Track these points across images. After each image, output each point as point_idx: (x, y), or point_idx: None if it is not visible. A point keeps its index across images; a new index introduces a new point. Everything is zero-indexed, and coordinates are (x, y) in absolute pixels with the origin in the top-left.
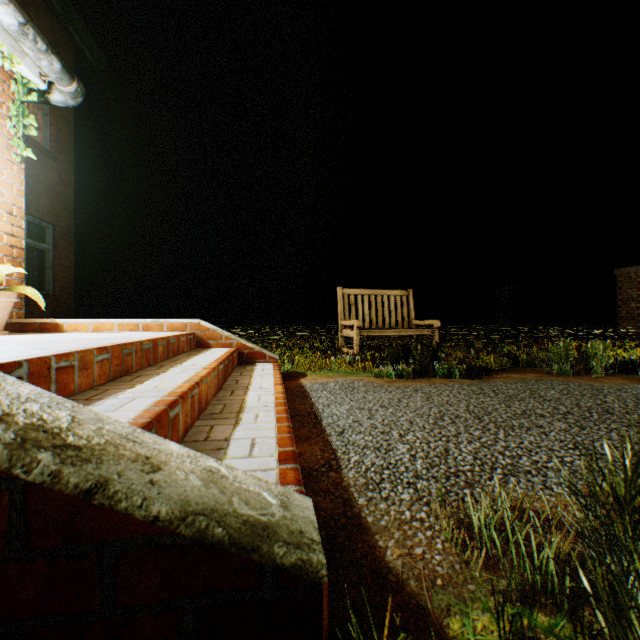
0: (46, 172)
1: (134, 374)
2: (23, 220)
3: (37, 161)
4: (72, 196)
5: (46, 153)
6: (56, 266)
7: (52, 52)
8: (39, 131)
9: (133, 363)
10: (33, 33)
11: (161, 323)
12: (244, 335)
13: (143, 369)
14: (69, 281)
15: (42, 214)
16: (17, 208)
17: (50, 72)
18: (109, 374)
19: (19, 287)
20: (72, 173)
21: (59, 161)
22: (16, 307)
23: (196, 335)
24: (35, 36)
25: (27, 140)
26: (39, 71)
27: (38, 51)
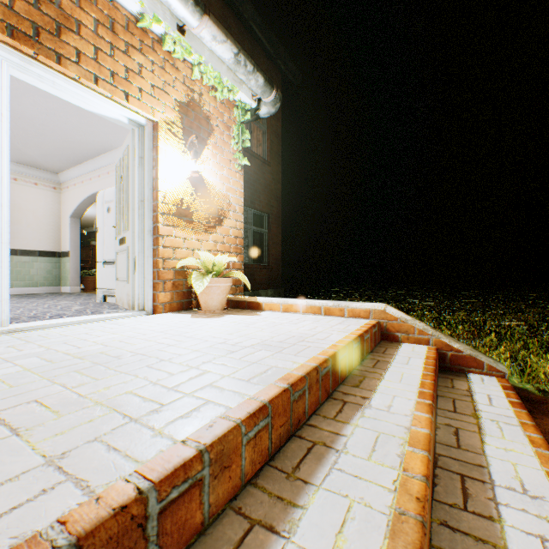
0: (264, 176)
1: (304, 432)
2: (242, 215)
3: (258, 169)
4: (279, 190)
5: (263, 162)
6: (269, 244)
7: (256, 70)
8: (260, 147)
9: (304, 406)
10: (243, 59)
11: (341, 307)
12: (421, 299)
13: (318, 410)
14: (277, 254)
15: (261, 207)
16: (238, 207)
17: (256, 89)
18: (267, 447)
19: (232, 273)
20: (279, 172)
21: (271, 165)
22: (238, 284)
23: (380, 324)
24: (244, 61)
25: (252, 156)
26: (251, 94)
27: (247, 74)
